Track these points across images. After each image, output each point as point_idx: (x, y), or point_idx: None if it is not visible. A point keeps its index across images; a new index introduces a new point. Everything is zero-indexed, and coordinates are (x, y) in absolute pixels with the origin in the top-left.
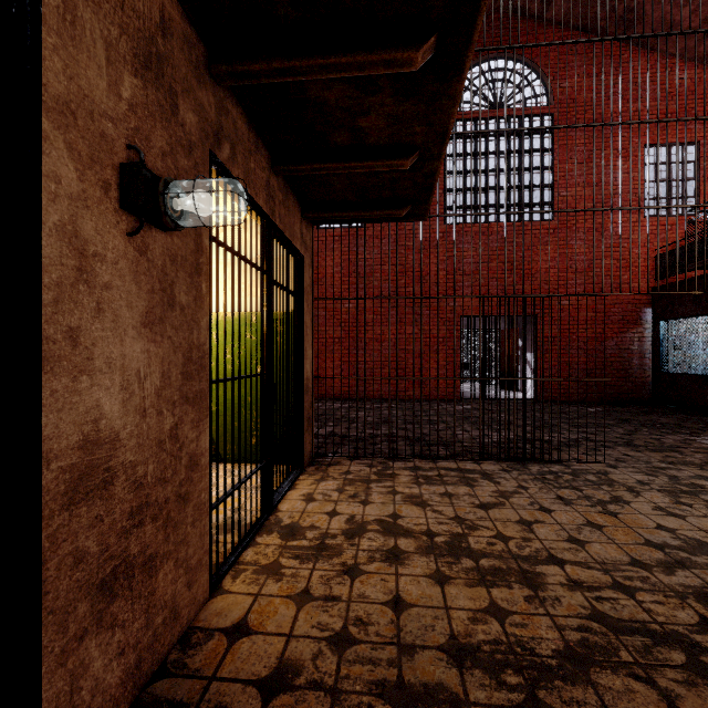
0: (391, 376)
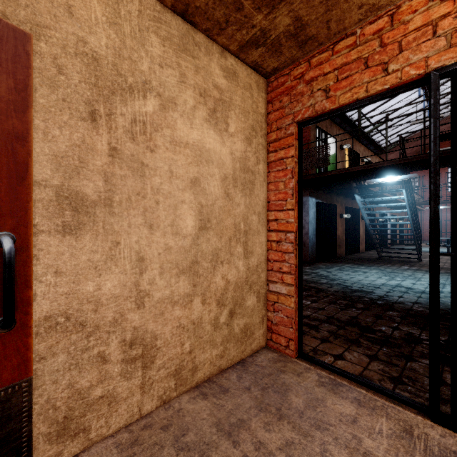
0: (428, 235)
